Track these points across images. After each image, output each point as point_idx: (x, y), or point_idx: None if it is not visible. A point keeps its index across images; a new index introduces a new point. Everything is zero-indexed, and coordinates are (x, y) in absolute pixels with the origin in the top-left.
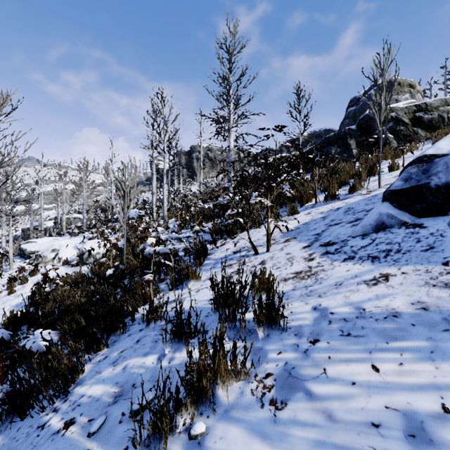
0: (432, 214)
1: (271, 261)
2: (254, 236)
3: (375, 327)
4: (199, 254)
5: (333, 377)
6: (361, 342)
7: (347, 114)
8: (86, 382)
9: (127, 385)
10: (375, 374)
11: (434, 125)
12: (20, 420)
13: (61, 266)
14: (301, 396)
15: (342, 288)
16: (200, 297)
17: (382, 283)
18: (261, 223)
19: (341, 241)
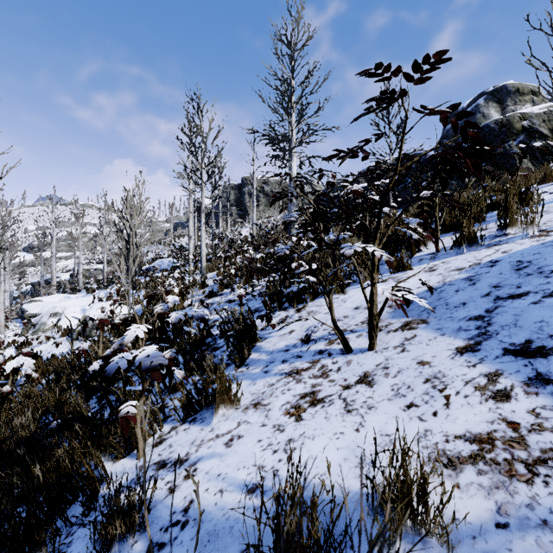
0: None
1: (387, 378)
2: (336, 309)
3: None
4: (241, 341)
5: None
6: None
7: (446, 132)
8: None
9: None
10: None
11: None
12: None
13: (60, 337)
14: None
15: None
16: (232, 469)
17: None
18: (346, 285)
19: None
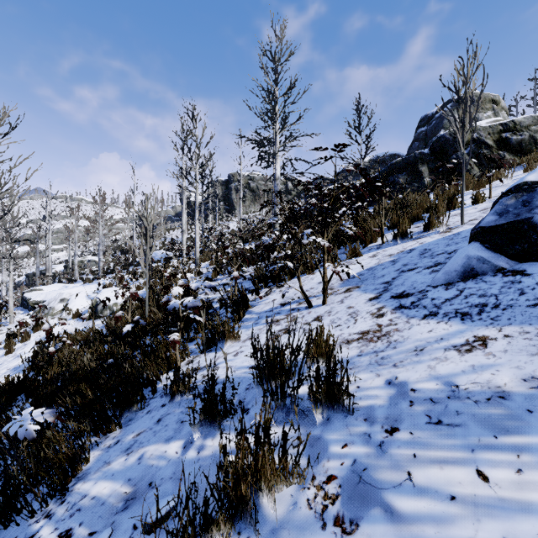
0: (536, 257)
1: (329, 316)
2: (306, 284)
3: (475, 412)
4: (238, 306)
5: (422, 486)
6: (457, 435)
7: (417, 135)
8: (91, 476)
9: (142, 484)
10: (483, 485)
11: (524, 148)
12: (2, 529)
13: (71, 319)
14: (378, 513)
15: (424, 355)
16: (239, 363)
17: (478, 349)
18: (315, 268)
19: (418, 292)
